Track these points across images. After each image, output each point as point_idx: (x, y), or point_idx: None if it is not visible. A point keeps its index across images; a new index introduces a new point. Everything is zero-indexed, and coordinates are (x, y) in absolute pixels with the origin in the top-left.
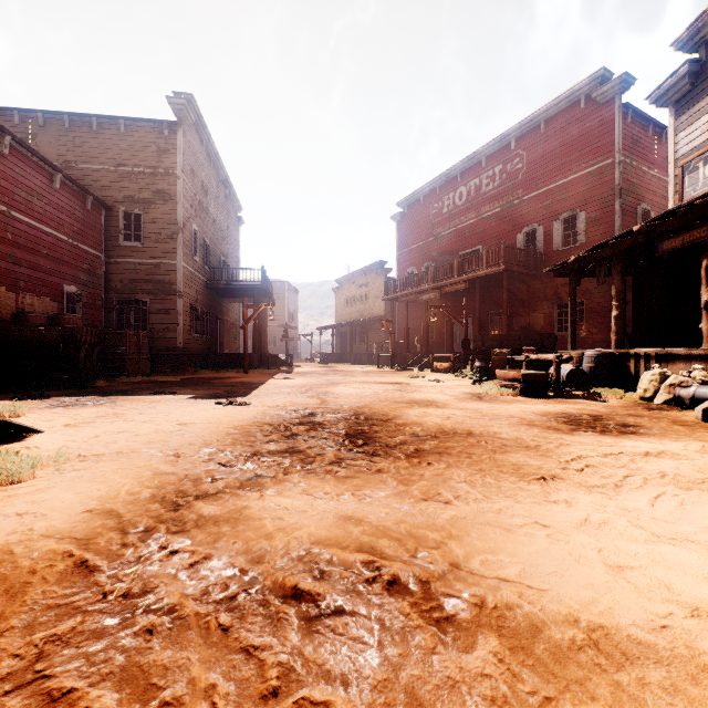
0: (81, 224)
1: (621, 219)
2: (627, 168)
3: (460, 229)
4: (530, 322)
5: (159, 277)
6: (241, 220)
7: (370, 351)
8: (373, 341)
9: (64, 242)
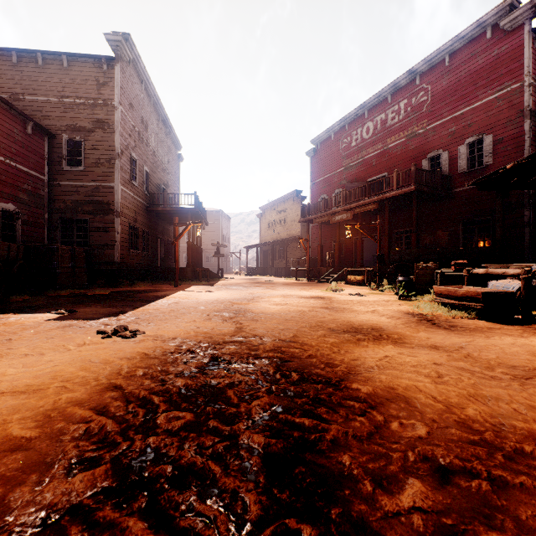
0: (20, 146)
1: (530, 139)
2: (535, 91)
3: (367, 159)
4: (434, 239)
5: (99, 198)
6: (181, 157)
7: (287, 265)
8: (290, 257)
9: (0, 162)
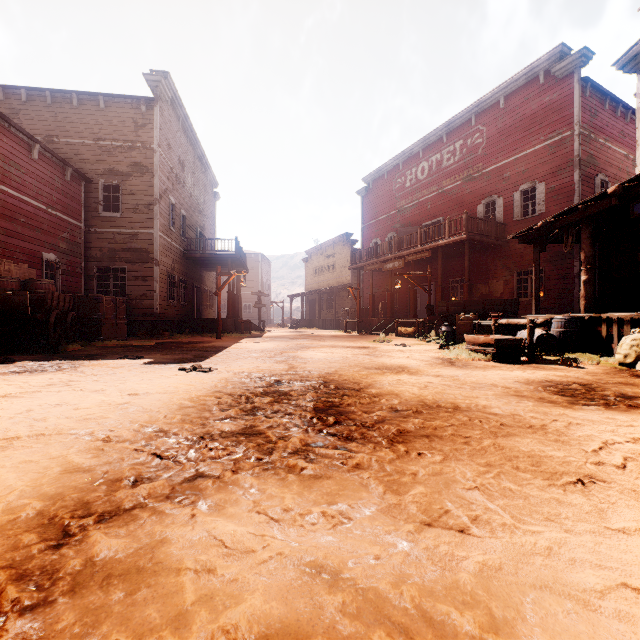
0: (60, 194)
1: (580, 189)
2: (586, 140)
3: (422, 202)
4: (490, 289)
5: (137, 246)
6: (217, 195)
7: (337, 317)
8: (340, 307)
9: (43, 211)
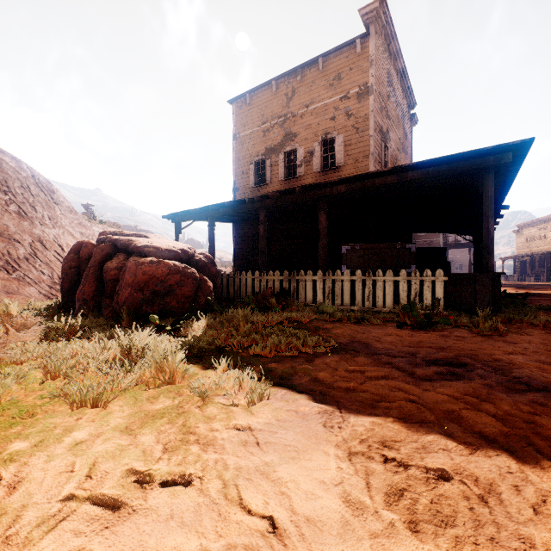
0: None
1: None
2: None
3: None
4: None
5: (432, 245)
6: None
7: (548, 273)
8: (550, 266)
9: None
